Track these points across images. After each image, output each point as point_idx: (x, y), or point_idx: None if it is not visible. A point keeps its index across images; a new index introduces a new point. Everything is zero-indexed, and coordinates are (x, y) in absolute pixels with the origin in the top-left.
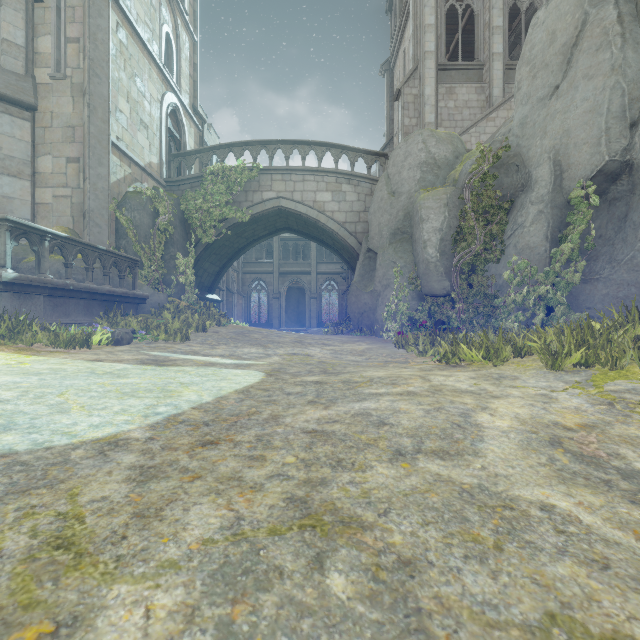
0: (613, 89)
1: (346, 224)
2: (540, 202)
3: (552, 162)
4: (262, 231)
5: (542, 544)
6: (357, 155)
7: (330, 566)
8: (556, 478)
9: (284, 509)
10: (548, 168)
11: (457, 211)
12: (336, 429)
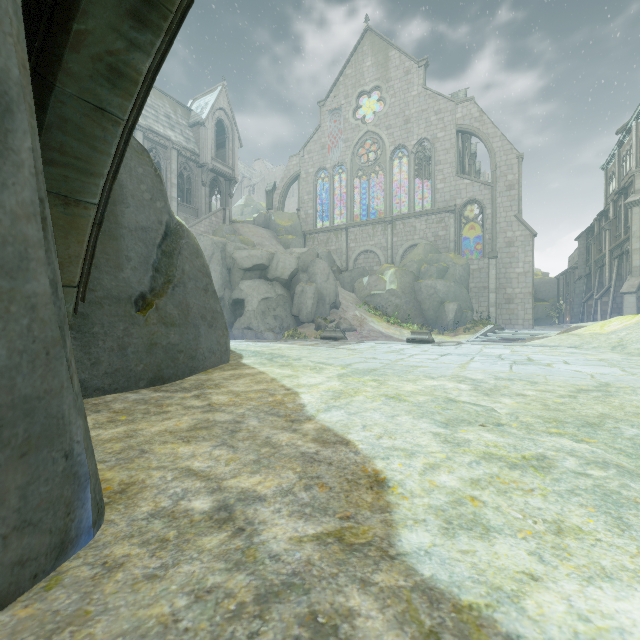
0: (220, 278)
1: None
2: None
3: None
4: None
5: None
6: None
7: None
8: None
9: None
10: None
11: None
12: None
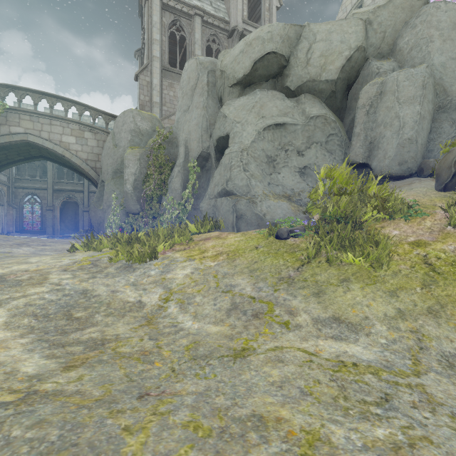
0: (203, 117)
1: (88, 161)
2: (179, 166)
3: (185, 146)
4: (16, 156)
5: None
6: (97, 113)
7: None
8: None
9: None
10: (183, 149)
11: (146, 164)
12: None
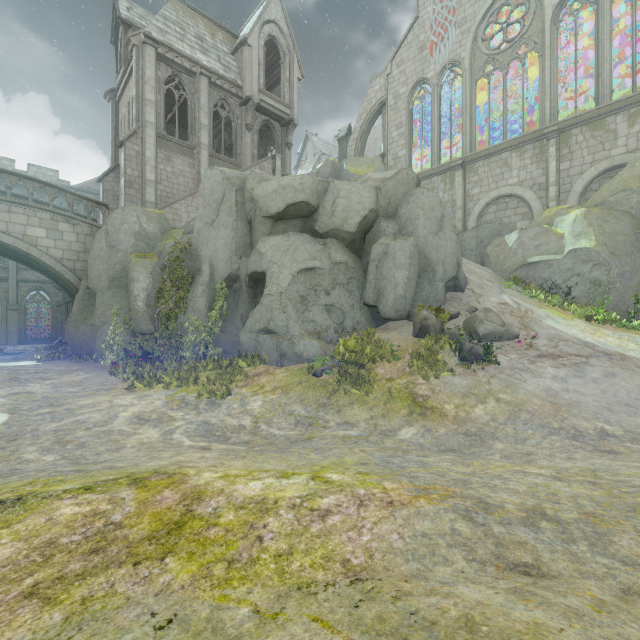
0: (233, 238)
1: (64, 260)
2: (204, 285)
3: (210, 264)
4: None
5: (114, 434)
6: (76, 199)
7: (67, 446)
8: (128, 424)
9: (53, 443)
10: (208, 267)
11: (160, 277)
12: (65, 427)
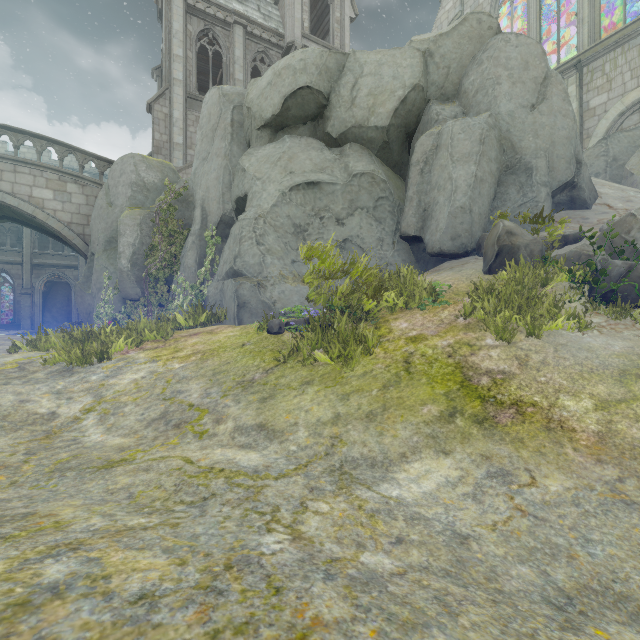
0: (225, 168)
1: (72, 224)
2: (194, 235)
3: (201, 208)
4: None
5: None
6: (87, 158)
7: None
8: None
9: None
10: (200, 211)
11: (150, 231)
12: None
